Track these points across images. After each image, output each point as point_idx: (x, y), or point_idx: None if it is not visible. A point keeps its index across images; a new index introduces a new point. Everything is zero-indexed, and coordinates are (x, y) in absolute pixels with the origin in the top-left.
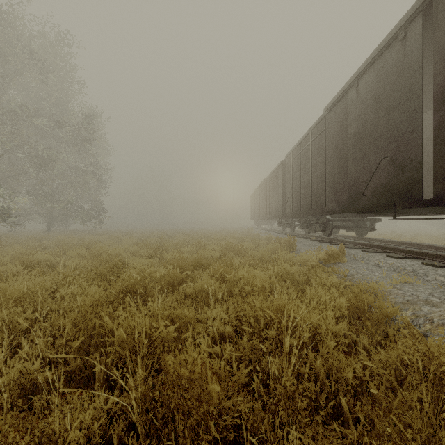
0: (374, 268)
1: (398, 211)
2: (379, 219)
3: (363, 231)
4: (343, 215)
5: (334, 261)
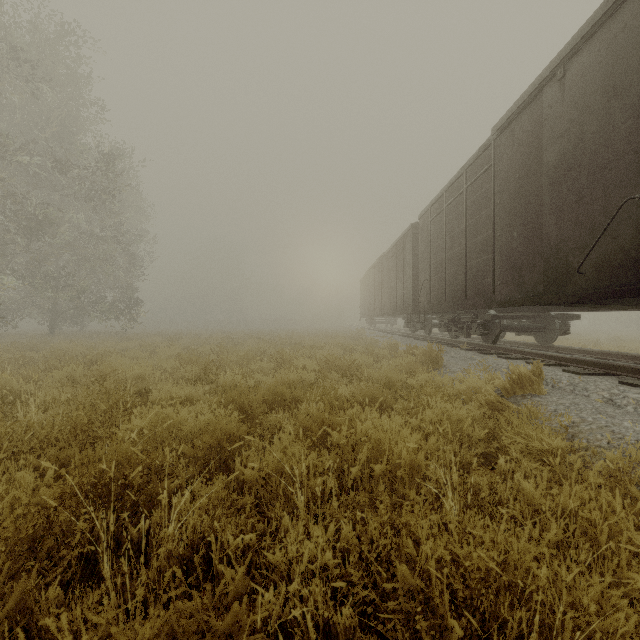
0: (608, 407)
1: (637, 302)
2: (577, 315)
3: (550, 336)
4: (518, 309)
5: (524, 391)
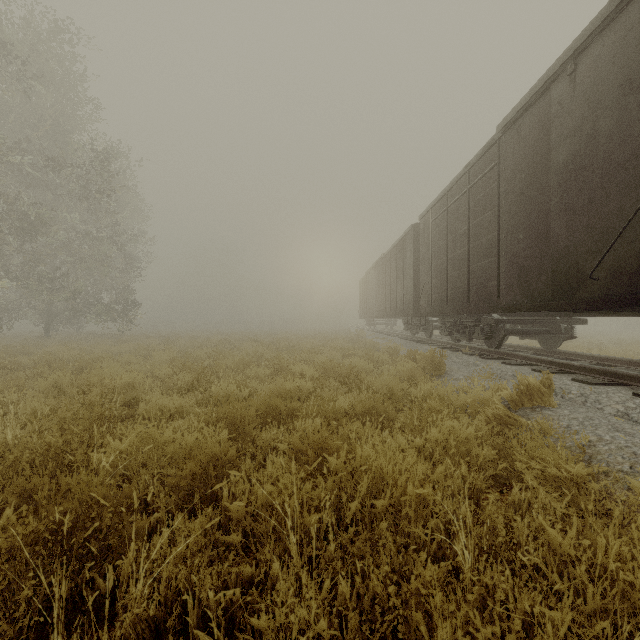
0: (624, 423)
1: None
2: (584, 320)
3: (555, 340)
4: (523, 314)
5: (533, 403)
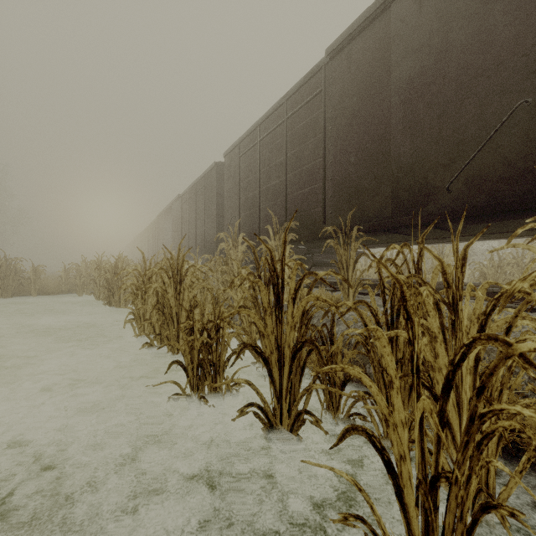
0: None
1: None
2: None
3: None
4: None
5: None
